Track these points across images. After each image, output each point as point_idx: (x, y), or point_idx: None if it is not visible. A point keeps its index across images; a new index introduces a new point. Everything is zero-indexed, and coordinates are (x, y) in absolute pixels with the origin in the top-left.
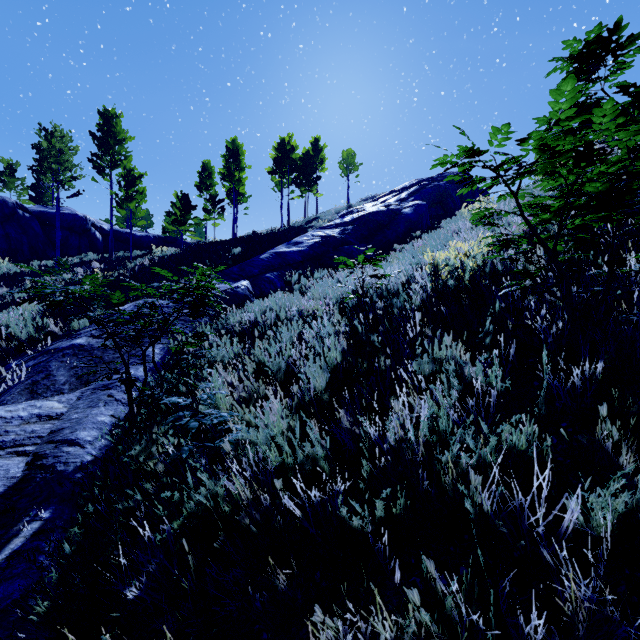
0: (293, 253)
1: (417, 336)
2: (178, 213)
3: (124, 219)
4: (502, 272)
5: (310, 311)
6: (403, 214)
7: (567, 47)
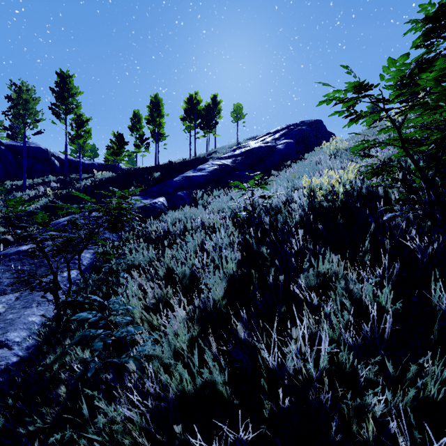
0: (198, 177)
1: (300, 249)
2: (115, 147)
3: (77, 151)
4: (366, 195)
5: (210, 223)
6: (277, 149)
7: (422, 10)
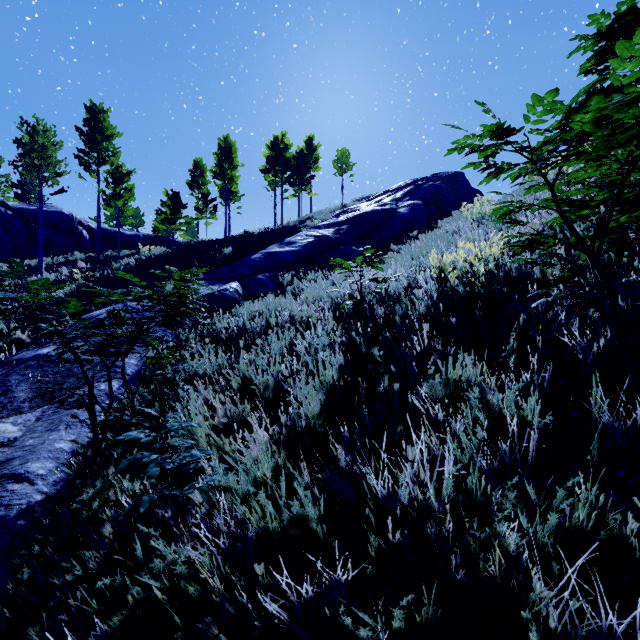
0: (286, 253)
1: (425, 350)
2: (168, 212)
3: (114, 218)
4: (517, 276)
5: (303, 317)
6: (399, 214)
7: (593, 22)
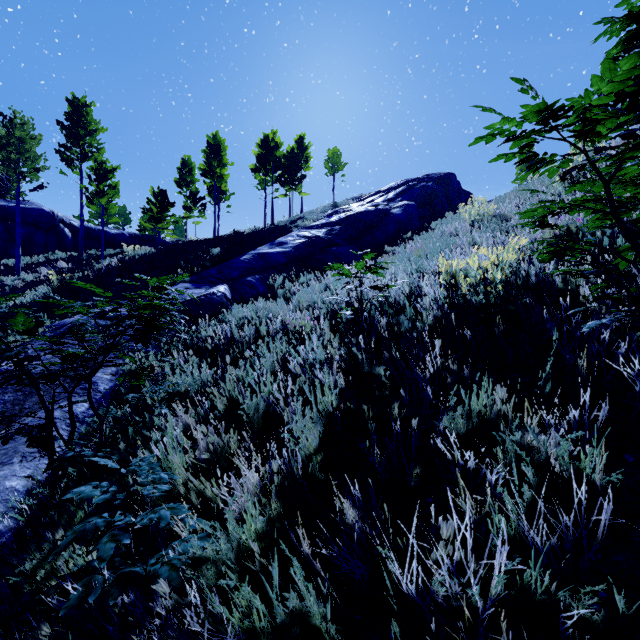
0: (277, 254)
1: (438, 371)
2: (155, 210)
3: (98, 216)
4: (536, 285)
5: (296, 326)
6: (392, 214)
7: (622, 3)
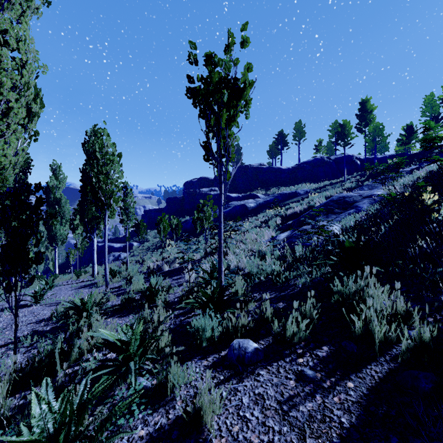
0: None
1: None
2: (404, 138)
3: (369, 151)
4: None
5: None
6: None
7: None
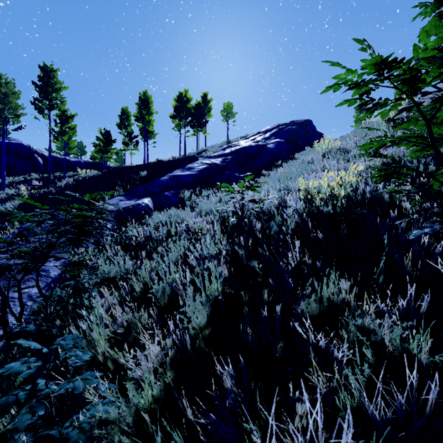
0: (186, 176)
1: (298, 264)
2: (102, 144)
3: (63, 148)
4: (370, 200)
5: (196, 229)
6: (268, 148)
7: None
